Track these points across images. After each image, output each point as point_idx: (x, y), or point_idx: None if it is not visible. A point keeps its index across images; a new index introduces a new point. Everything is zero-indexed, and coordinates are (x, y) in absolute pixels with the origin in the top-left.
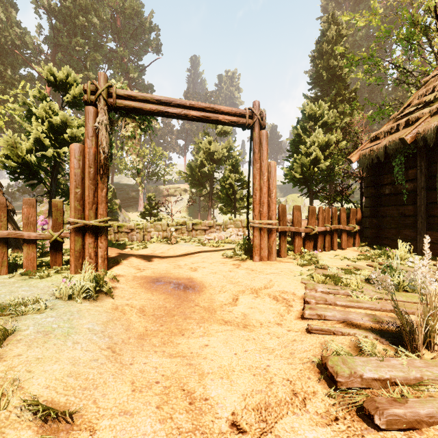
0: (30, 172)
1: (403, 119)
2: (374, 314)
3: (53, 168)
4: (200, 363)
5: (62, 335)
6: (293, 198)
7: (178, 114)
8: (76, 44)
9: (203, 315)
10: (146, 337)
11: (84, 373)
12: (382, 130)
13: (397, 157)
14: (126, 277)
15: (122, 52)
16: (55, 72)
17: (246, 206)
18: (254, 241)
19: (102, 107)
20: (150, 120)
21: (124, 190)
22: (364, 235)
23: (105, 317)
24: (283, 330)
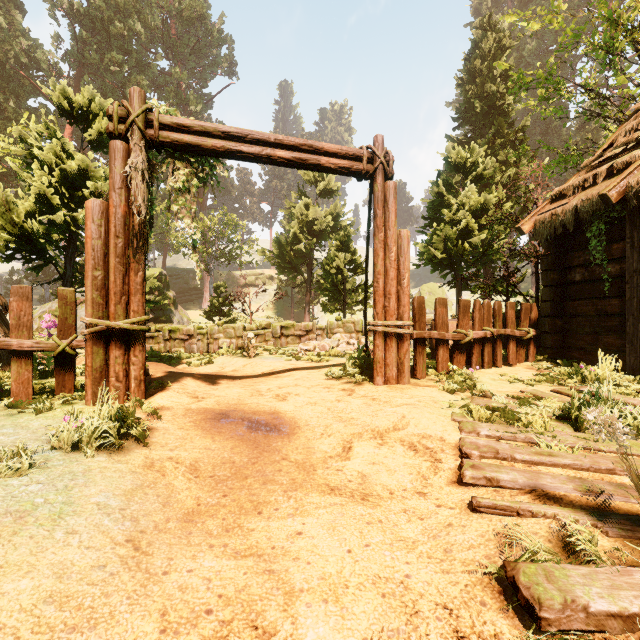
0: (32, 247)
1: (603, 166)
2: (581, 477)
3: (69, 241)
4: (288, 568)
5: (49, 517)
6: (430, 290)
7: (258, 155)
8: (110, 62)
9: (295, 476)
10: (196, 517)
11: (77, 594)
12: (571, 183)
13: (595, 224)
14: (173, 411)
15: (179, 74)
16: (71, 96)
17: (361, 300)
18: (376, 354)
19: (137, 143)
20: (213, 165)
21: (182, 278)
22: (542, 344)
23: (129, 481)
24: (429, 504)
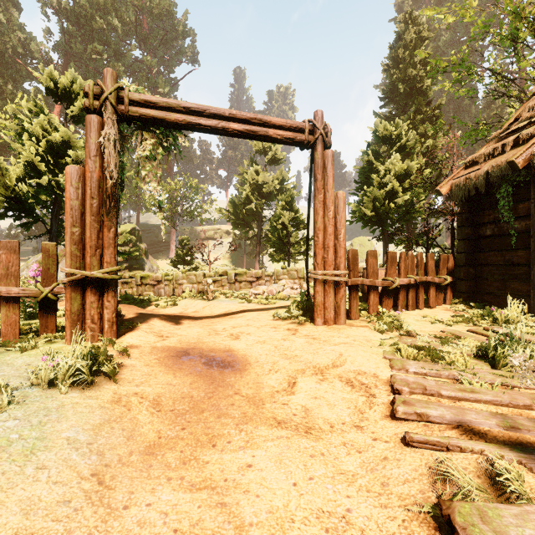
0: (22, 207)
1: (510, 137)
2: (502, 413)
3: (54, 202)
4: (239, 501)
5: (22, 453)
6: (360, 242)
7: (214, 127)
8: (92, 51)
9: (246, 410)
10: (157, 449)
11: (41, 531)
12: (482, 152)
13: (503, 186)
14: (141, 349)
15: (150, 62)
16: (56, 78)
17: (302, 251)
18: (316, 299)
19: (110, 116)
20: (176, 136)
21: (153, 232)
22: (457, 289)
23: (98, 416)
24: (366, 437)
